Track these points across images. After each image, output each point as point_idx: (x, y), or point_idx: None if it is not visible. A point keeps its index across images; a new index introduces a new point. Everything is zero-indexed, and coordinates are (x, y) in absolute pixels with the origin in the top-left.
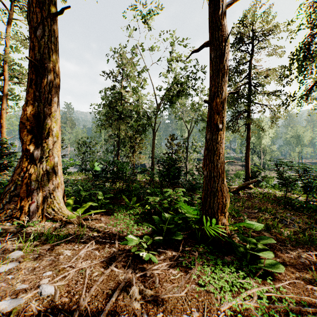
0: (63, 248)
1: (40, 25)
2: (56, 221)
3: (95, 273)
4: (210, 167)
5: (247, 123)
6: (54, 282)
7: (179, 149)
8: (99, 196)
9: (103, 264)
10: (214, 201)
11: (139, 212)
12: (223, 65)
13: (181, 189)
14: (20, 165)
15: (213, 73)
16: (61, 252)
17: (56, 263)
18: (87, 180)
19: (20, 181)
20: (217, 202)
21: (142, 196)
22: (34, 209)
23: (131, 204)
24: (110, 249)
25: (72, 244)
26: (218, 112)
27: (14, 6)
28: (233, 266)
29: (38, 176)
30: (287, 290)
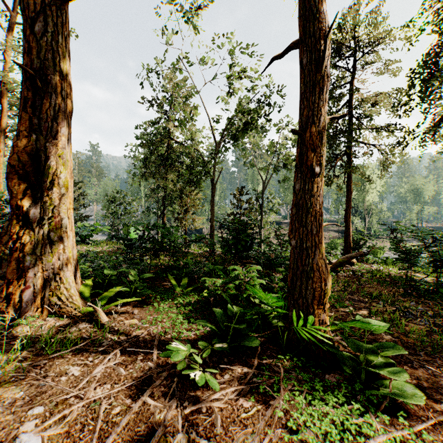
0: (69, 362)
1: (39, 16)
2: (63, 316)
3: (117, 408)
4: (301, 234)
5: (348, 171)
6: (45, 427)
7: (250, 208)
8: (132, 277)
9: (130, 391)
10: (308, 286)
11: (192, 300)
12: (321, 75)
13: (255, 267)
14: (8, 230)
15: (306, 88)
16: (64, 371)
17: (54, 391)
18: (117, 252)
19: (7, 255)
20: (312, 288)
21: (197, 276)
22: (30, 298)
23: (180, 288)
24: (144, 364)
25: (83, 356)
26: (314, 148)
27: (14, 4)
28: (339, 391)
29: (37, 247)
30: (433, 437)
